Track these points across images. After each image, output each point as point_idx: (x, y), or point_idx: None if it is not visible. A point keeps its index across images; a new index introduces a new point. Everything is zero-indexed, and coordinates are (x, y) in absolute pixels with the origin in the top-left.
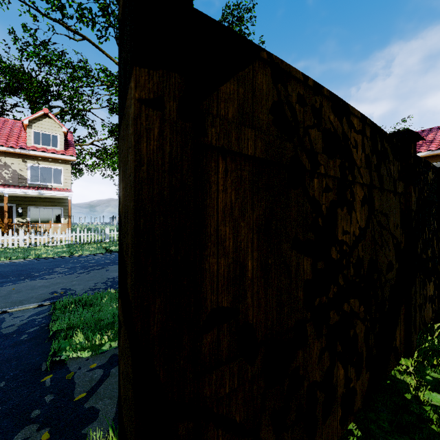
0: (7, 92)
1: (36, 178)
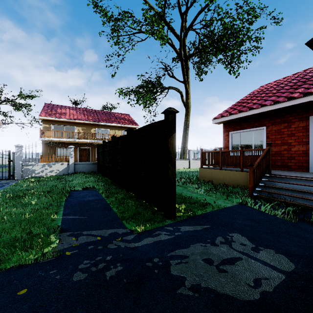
0: None
1: None
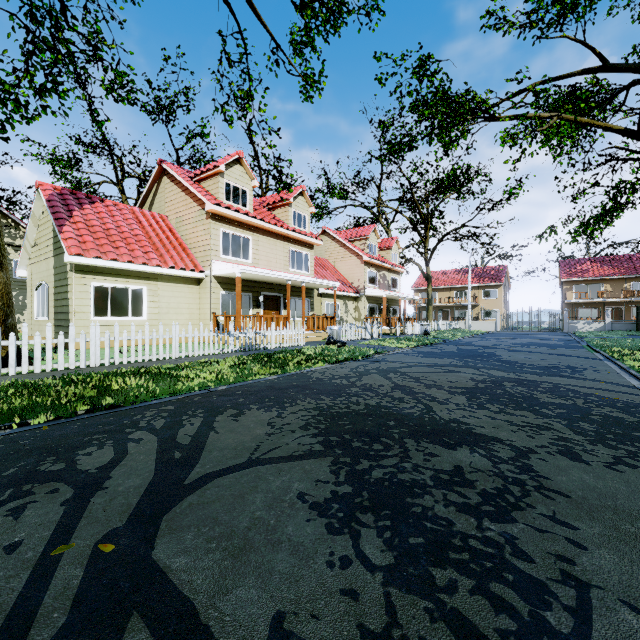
0: None
1: (392, 286)
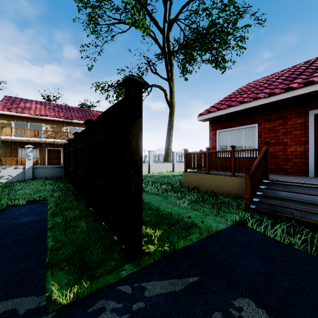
0: None
1: None
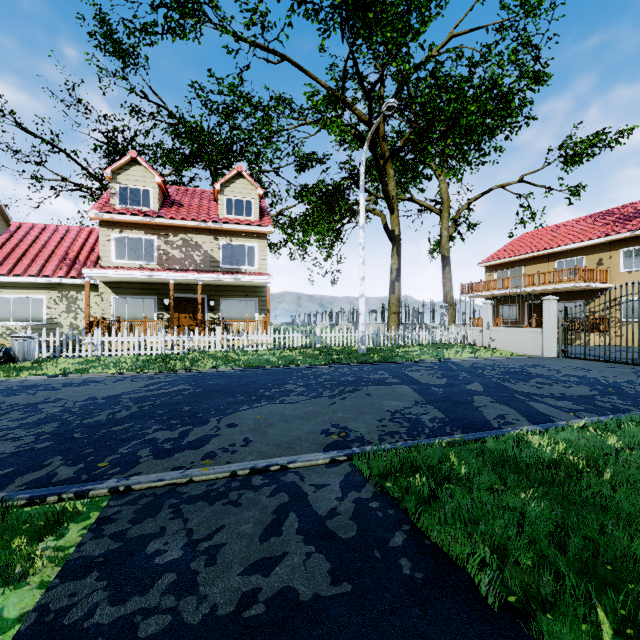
0: (186, 163)
1: (228, 260)
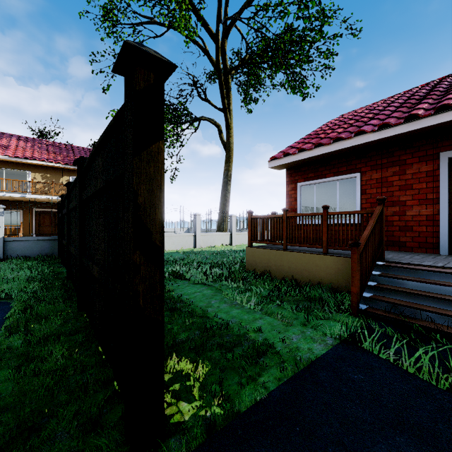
0: None
1: None
